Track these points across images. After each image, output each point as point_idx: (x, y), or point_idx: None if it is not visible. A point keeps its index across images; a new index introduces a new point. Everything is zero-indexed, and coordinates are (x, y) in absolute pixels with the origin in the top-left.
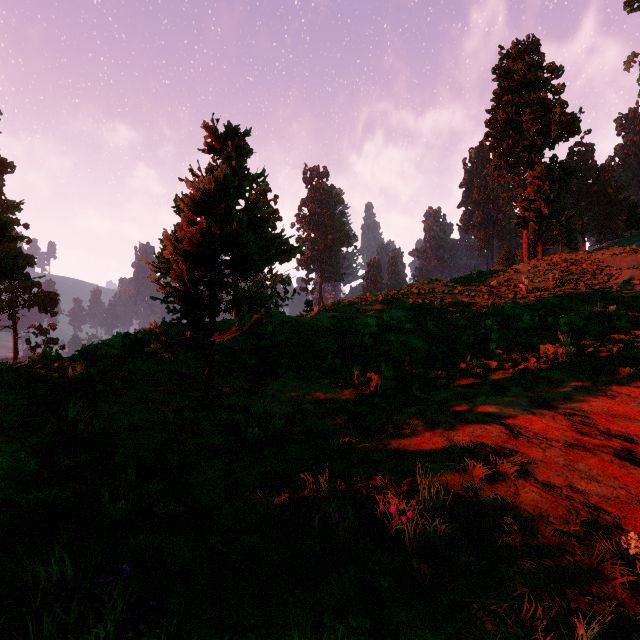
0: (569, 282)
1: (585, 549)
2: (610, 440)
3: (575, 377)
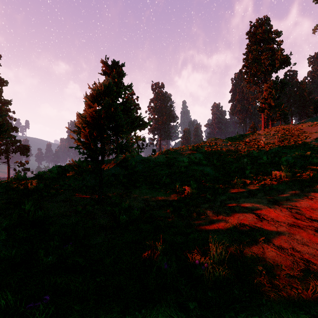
0: (285, 139)
1: (303, 285)
2: (312, 222)
3: (291, 188)
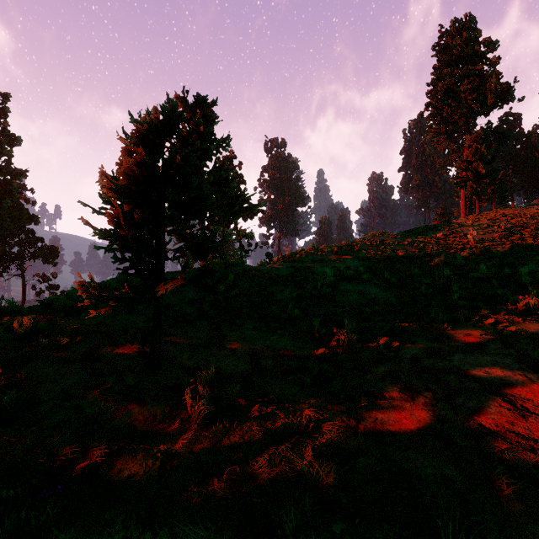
0: (514, 234)
1: None
2: None
3: None
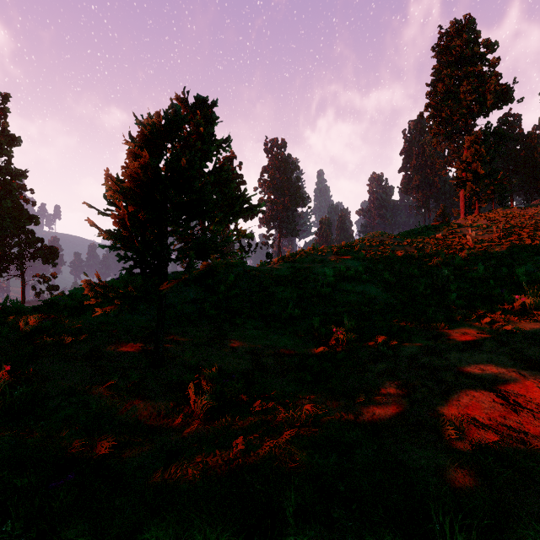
0: (512, 234)
1: None
2: None
3: None
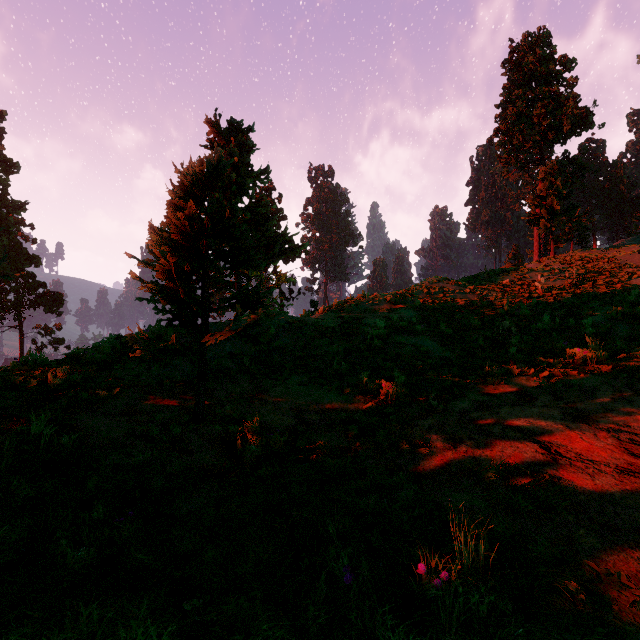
0: (587, 280)
1: None
2: None
3: (610, 385)
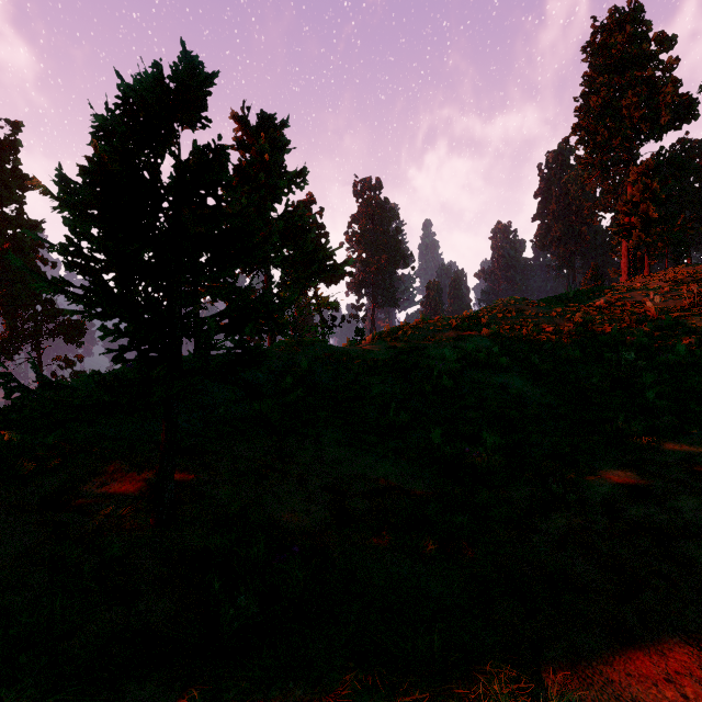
0: None
1: None
2: None
3: None
